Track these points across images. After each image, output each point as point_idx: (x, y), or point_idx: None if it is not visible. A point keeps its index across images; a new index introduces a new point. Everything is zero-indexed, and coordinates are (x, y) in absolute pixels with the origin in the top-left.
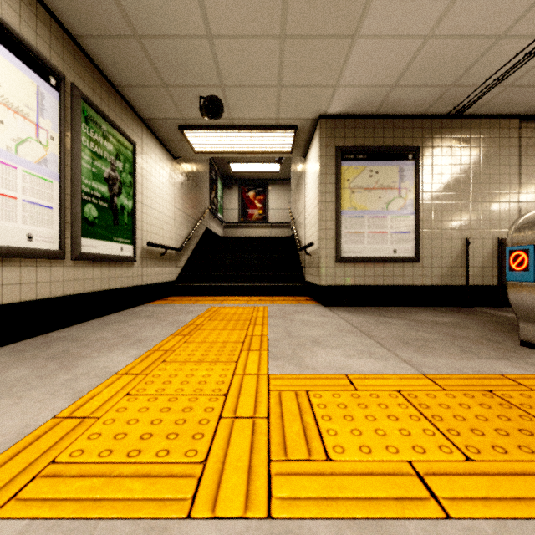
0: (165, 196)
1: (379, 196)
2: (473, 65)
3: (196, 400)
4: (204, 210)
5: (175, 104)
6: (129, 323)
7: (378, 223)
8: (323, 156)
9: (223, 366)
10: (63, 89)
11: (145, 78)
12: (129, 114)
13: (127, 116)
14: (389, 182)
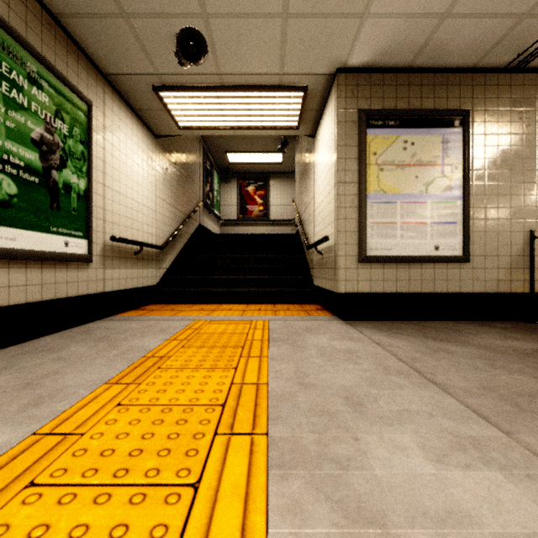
0: (141, 181)
1: (416, 175)
2: None
3: None
4: (196, 203)
5: (144, 48)
6: (59, 354)
7: (414, 211)
8: (342, 123)
9: (159, 510)
10: None
11: None
12: (81, 61)
13: (78, 64)
14: (430, 157)
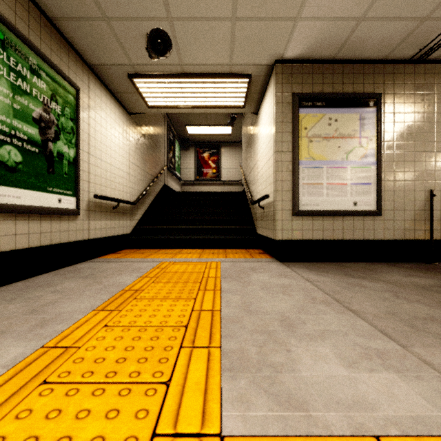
0: (118, 150)
1: (339, 146)
2: None
3: None
4: (162, 167)
5: (121, 44)
6: (55, 288)
7: (337, 174)
8: (279, 103)
9: (141, 400)
10: None
11: (81, 6)
12: (70, 55)
13: (68, 57)
14: (349, 131)
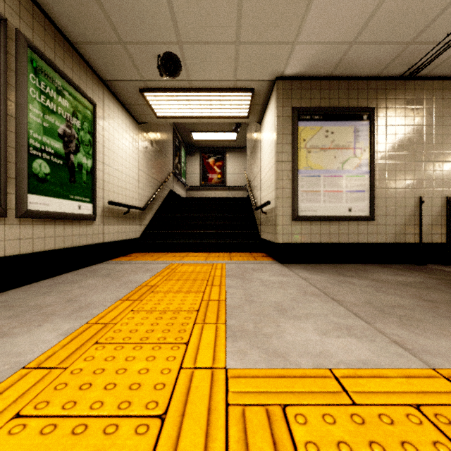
0: (128, 158)
1: (335, 156)
2: (437, 17)
3: (114, 432)
4: (168, 173)
5: (134, 64)
6: (81, 284)
7: (333, 182)
8: (280, 117)
9: (169, 352)
10: (4, 32)
11: (100, 33)
12: (88, 73)
13: (86, 76)
14: (345, 142)
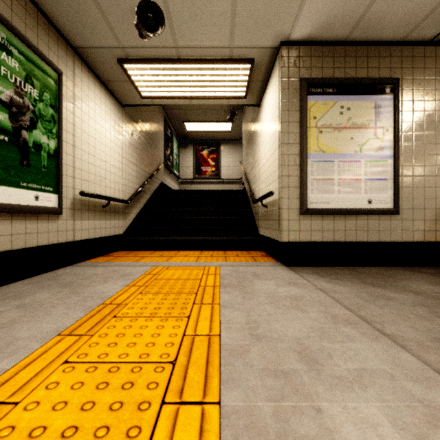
0: (109, 144)
1: (352, 137)
2: None
3: None
4: (158, 164)
5: (108, 22)
6: (23, 300)
7: (350, 168)
8: (286, 90)
9: None
10: None
11: None
12: (51, 34)
13: (48, 36)
14: (363, 120)
